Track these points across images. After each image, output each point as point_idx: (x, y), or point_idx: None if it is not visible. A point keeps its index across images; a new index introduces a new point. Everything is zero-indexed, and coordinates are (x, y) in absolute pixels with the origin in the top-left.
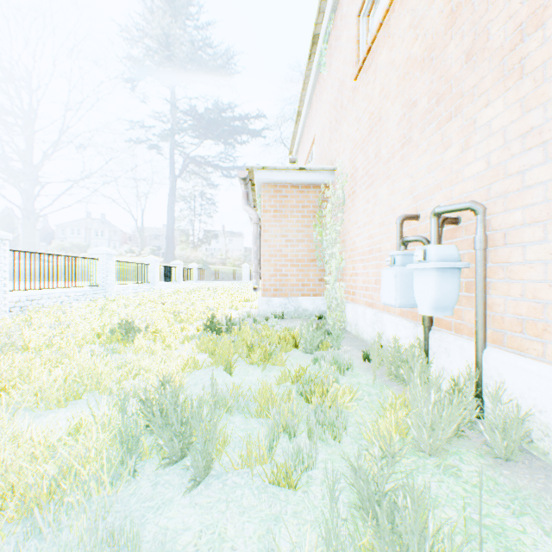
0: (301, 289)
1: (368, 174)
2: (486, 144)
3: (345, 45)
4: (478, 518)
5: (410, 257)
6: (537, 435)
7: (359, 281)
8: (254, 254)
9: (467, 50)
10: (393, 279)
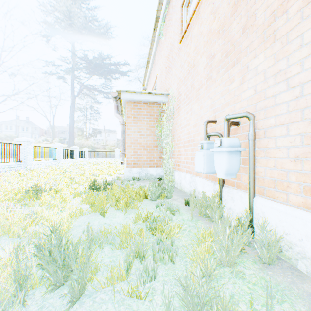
0: (149, 163)
1: (187, 97)
2: (254, 80)
3: (174, 23)
4: (259, 308)
5: (211, 144)
6: (285, 248)
7: (182, 158)
8: (121, 142)
9: (243, 26)
10: (202, 157)
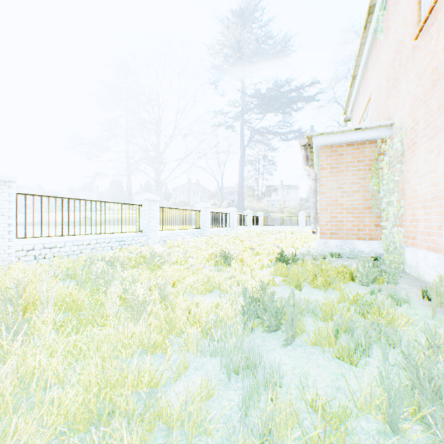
0: (356, 233)
1: (430, 126)
2: None
3: (404, 8)
4: None
5: None
6: None
7: (419, 227)
8: (312, 204)
9: None
10: None
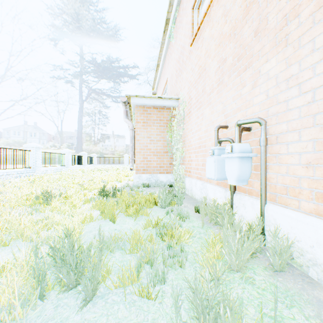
0: (159, 169)
1: (198, 102)
2: (266, 84)
3: (185, 25)
4: (267, 312)
5: (222, 150)
6: (296, 255)
7: (193, 164)
8: (130, 148)
9: (255, 29)
10: (213, 163)
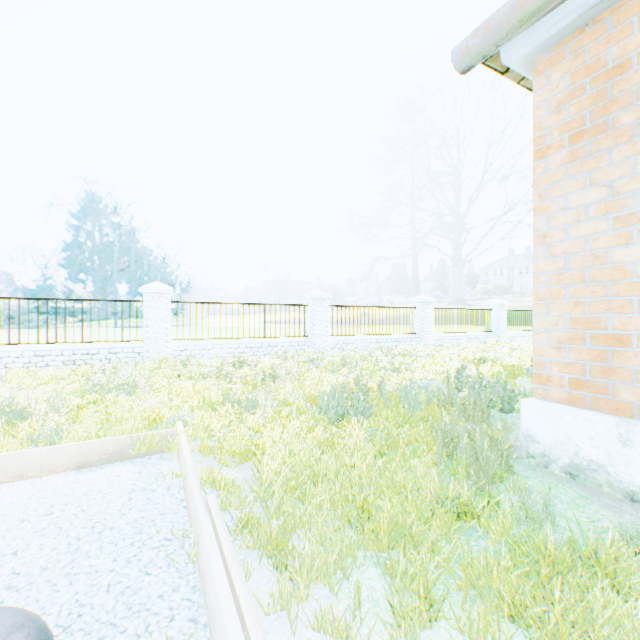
0: None
1: None
2: None
3: None
4: None
5: None
6: None
7: None
8: None
9: None
10: None
